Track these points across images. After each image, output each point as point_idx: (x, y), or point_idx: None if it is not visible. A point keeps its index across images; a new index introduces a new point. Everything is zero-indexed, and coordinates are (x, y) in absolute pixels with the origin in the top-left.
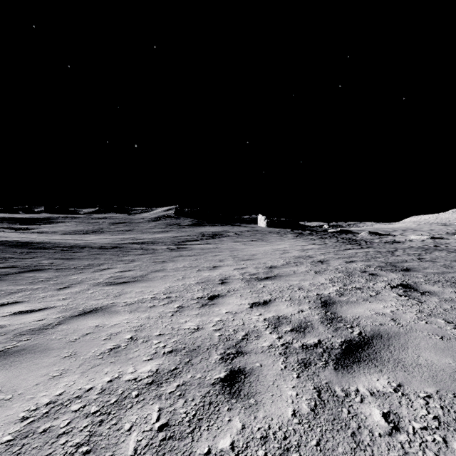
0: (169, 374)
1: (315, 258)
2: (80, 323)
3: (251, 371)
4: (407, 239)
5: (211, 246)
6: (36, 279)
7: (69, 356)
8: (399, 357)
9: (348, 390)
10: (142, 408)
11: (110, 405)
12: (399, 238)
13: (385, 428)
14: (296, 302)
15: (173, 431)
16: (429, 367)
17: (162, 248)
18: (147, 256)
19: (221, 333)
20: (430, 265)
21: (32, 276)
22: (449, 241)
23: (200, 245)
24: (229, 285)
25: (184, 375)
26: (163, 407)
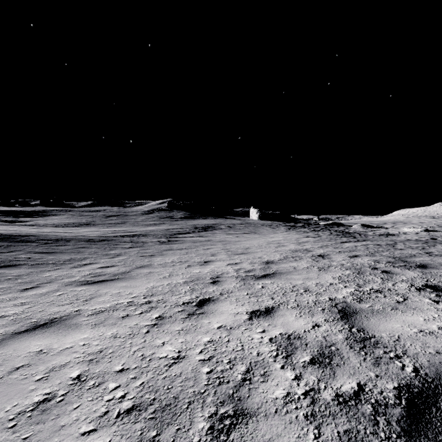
0: None
1: (314, 252)
2: (19, 345)
3: None
4: (400, 231)
5: (204, 239)
6: (3, 277)
7: None
8: None
9: None
10: None
11: None
12: (392, 230)
13: None
14: (306, 310)
15: None
16: None
17: (153, 241)
18: (135, 250)
19: (212, 368)
20: None
21: (0, 273)
22: None
23: (192, 238)
24: (221, 285)
25: None
26: None
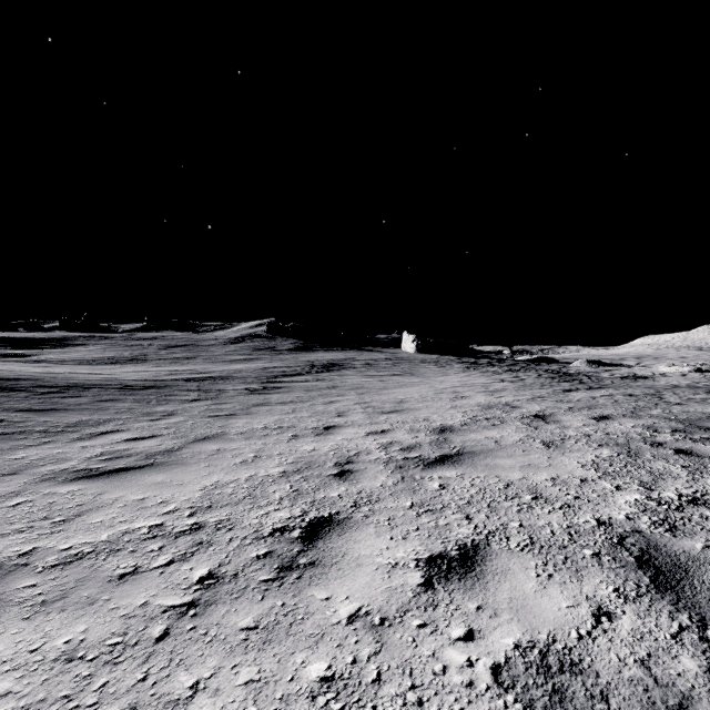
0: None
1: (524, 409)
2: None
3: None
4: (654, 371)
5: (325, 385)
6: None
7: None
8: None
9: None
10: None
11: None
12: (640, 370)
13: None
14: (557, 558)
15: None
16: None
17: (237, 388)
18: (203, 405)
19: None
20: None
21: None
22: None
23: (305, 383)
24: (357, 481)
25: None
26: None
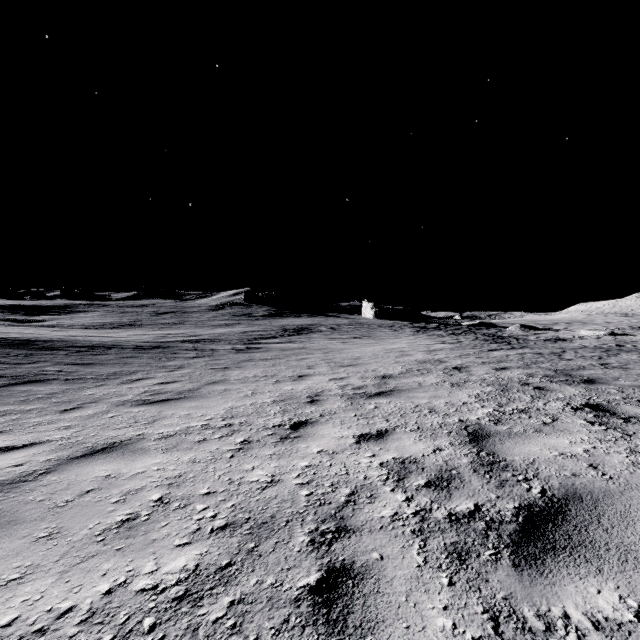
0: (217, 576)
1: (449, 363)
2: (81, 470)
3: (364, 570)
4: (575, 335)
5: (296, 346)
6: (32, 395)
7: (47, 537)
8: (624, 541)
9: (548, 616)
10: None
11: None
12: (564, 334)
13: None
14: (428, 434)
15: None
16: None
17: (225, 348)
18: (203, 361)
19: (311, 491)
20: (622, 374)
21: (26, 390)
22: (636, 338)
23: (280, 344)
24: (322, 405)
25: (245, 578)
26: None
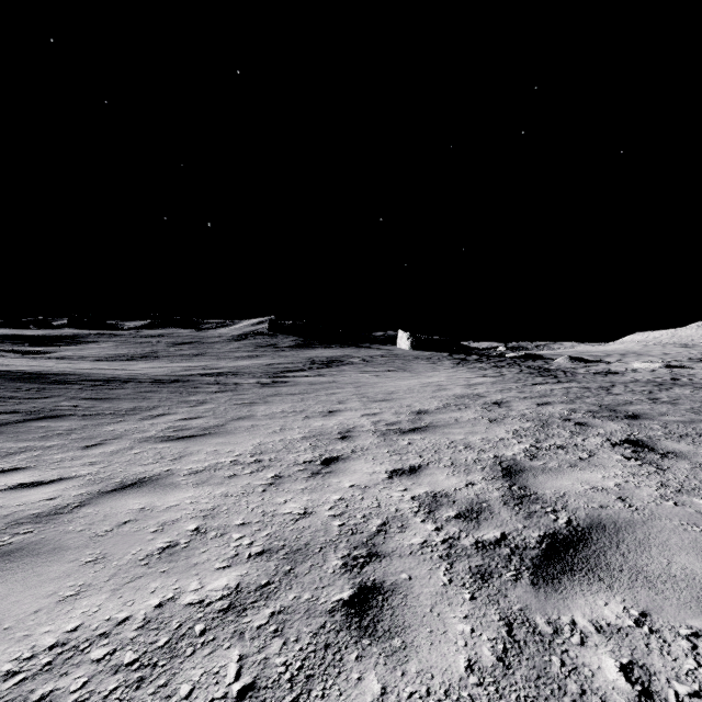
0: (257, 593)
1: (489, 398)
2: (115, 503)
3: (393, 588)
4: (628, 368)
5: (326, 380)
6: (50, 432)
7: (94, 561)
8: (637, 563)
9: (557, 623)
10: (210, 656)
11: (156, 650)
12: (616, 366)
13: (628, 694)
14: (461, 469)
15: (263, 699)
16: (689, 581)
17: (250, 382)
18: (226, 395)
19: (344, 522)
20: (670, 409)
21: (44, 426)
22: (693, 371)
23: (308, 377)
24: (354, 441)
25: (283, 594)
26: (247, 653)
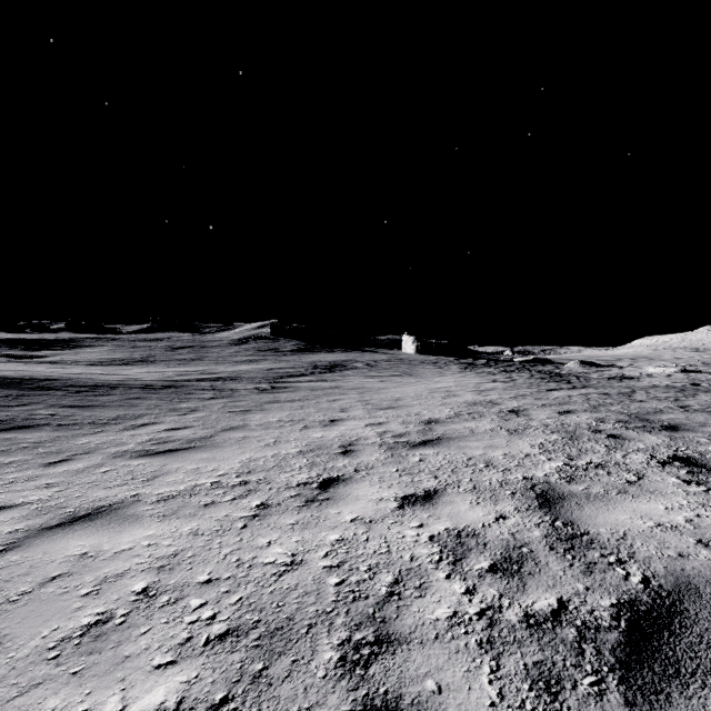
0: None
1: (504, 405)
2: (51, 546)
3: None
4: (642, 372)
5: (328, 385)
6: (15, 445)
7: None
8: None
9: None
10: None
11: None
12: (629, 371)
13: None
14: (486, 495)
15: None
16: None
17: (247, 388)
18: (220, 402)
19: (343, 578)
20: (708, 418)
21: (10, 438)
22: None
23: (310, 383)
24: (357, 457)
25: None
26: None
